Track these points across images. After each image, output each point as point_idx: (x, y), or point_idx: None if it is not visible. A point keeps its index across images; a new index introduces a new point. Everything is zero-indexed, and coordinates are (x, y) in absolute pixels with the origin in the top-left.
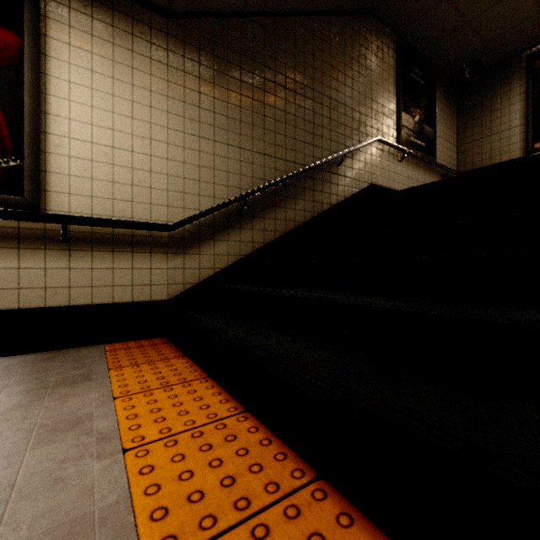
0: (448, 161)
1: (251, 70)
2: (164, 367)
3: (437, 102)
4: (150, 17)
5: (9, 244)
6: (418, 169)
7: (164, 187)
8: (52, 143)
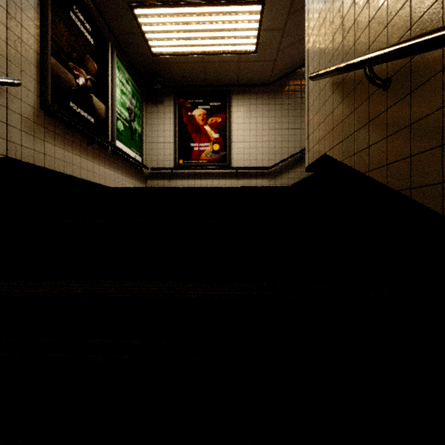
0: None
1: None
2: None
3: None
4: (262, 89)
5: (223, 178)
6: None
7: (267, 153)
8: (233, 145)
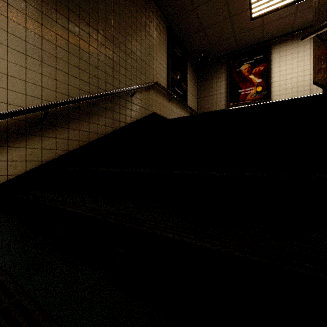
0: (193, 106)
1: None
2: None
3: (188, 71)
4: None
5: None
6: (179, 107)
7: None
8: None
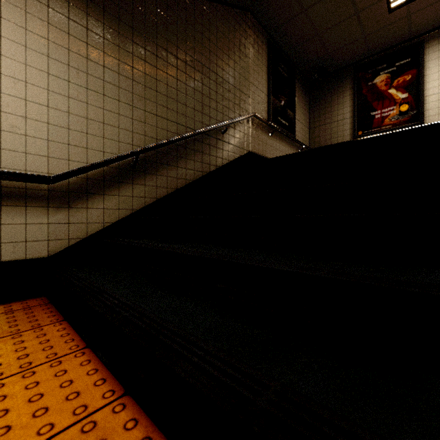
0: (303, 139)
1: (143, 33)
2: (32, 339)
3: (296, 93)
4: None
5: None
6: (283, 143)
7: (44, 136)
8: None
